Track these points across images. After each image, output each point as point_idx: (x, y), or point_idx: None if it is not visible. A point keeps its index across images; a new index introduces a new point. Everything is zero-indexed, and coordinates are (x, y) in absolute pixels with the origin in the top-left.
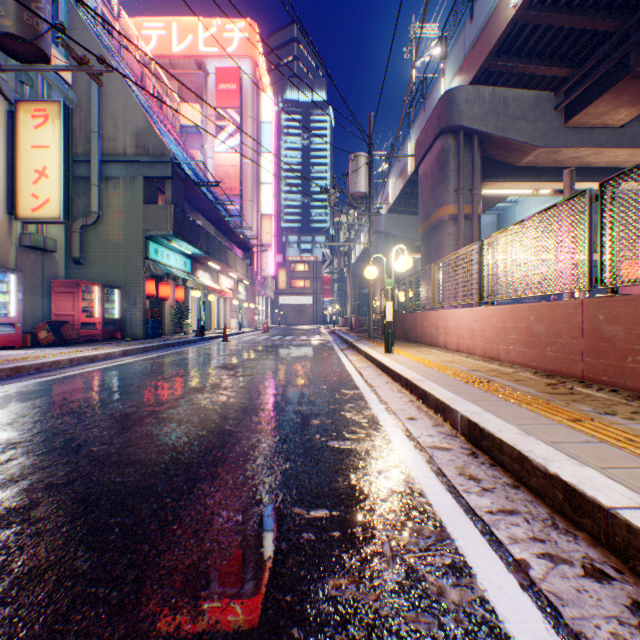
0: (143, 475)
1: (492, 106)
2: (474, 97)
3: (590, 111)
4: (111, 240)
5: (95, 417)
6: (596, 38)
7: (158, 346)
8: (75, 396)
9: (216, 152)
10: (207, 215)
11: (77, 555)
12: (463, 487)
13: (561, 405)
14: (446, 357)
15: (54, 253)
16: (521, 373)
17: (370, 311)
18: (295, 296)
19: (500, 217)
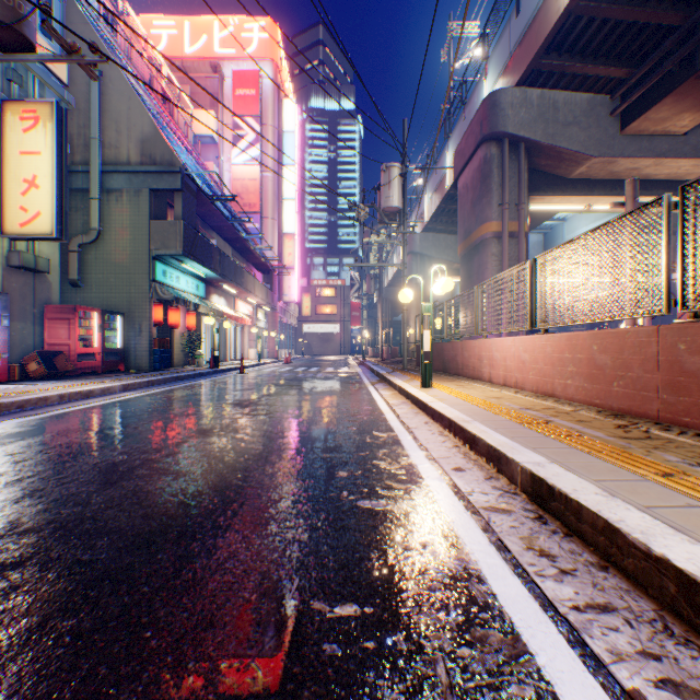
0: (119, 551)
1: (541, 110)
2: (520, 100)
3: (650, 116)
4: (113, 260)
5: (75, 468)
6: (658, 33)
7: (165, 379)
8: (57, 440)
9: (233, 164)
10: (222, 233)
11: (1, 685)
12: (534, 568)
13: (641, 454)
14: (492, 392)
15: (47, 274)
16: (583, 412)
17: (404, 340)
18: (321, 324)
19: (547, 236)
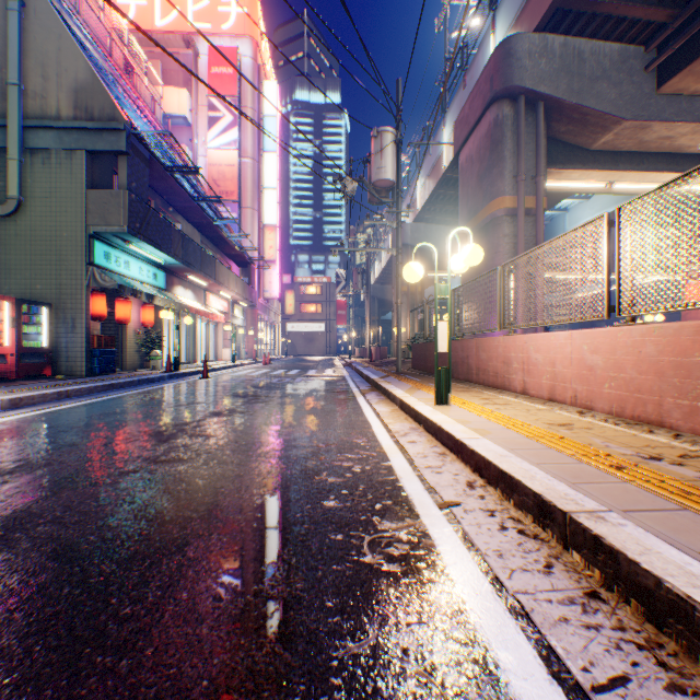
0: None
1: (564, 62)
2: (540, 49)
3: (696, 68)
4: (38, 238)
5: None
6: None
7: (90, 389)
8: None
9: (209, 149)
10: (189, 217)
11: None
12: None
13: None
14: (545, 413)
15: None
16: None
17: (398, 338)
18: (305, 323)
19: (546, 228)
